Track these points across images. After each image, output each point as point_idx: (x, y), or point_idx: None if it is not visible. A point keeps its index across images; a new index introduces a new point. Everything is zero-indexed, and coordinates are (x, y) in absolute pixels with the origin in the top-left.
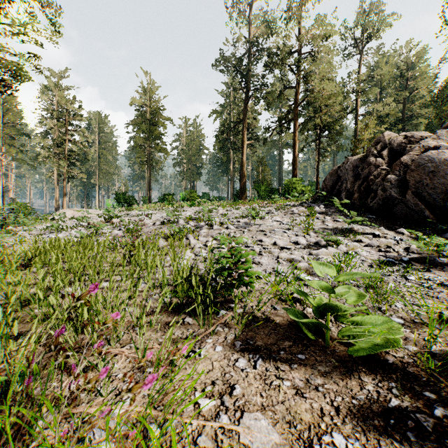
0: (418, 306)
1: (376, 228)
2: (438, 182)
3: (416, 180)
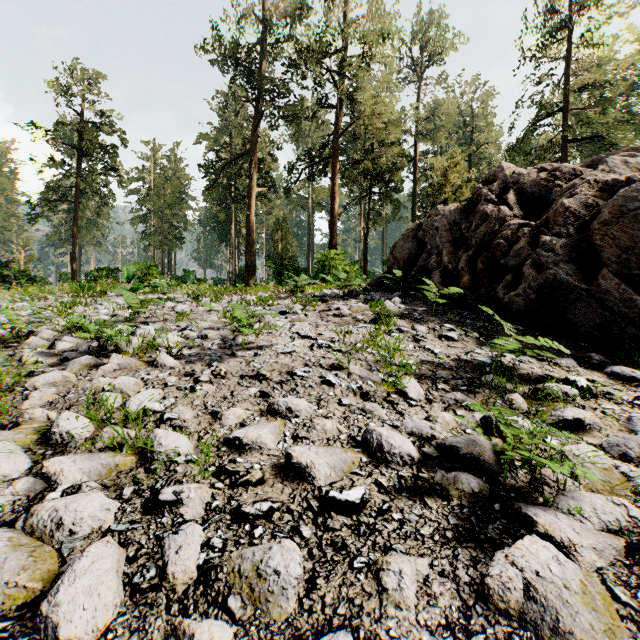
0: None
1: (553, 362)
2: None
3: (620, 246)
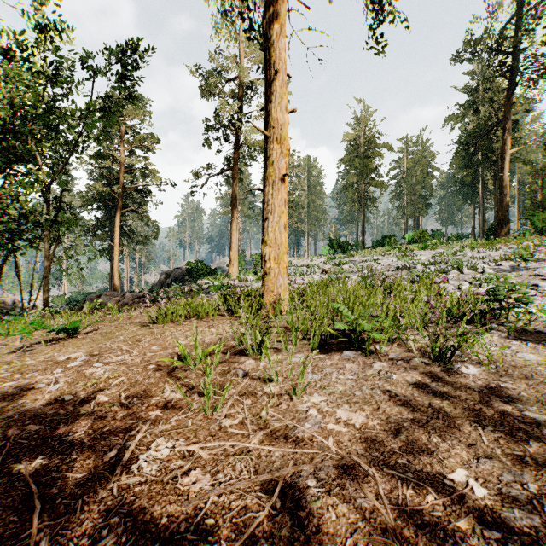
0: None
1: None
2: None
3: None
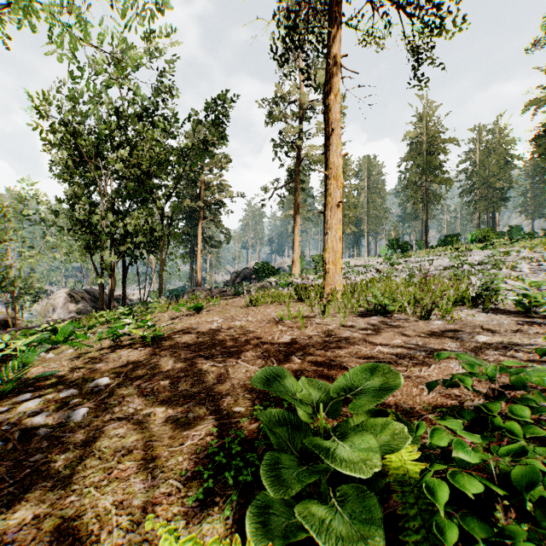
0: None
1: None
2: None
3: None
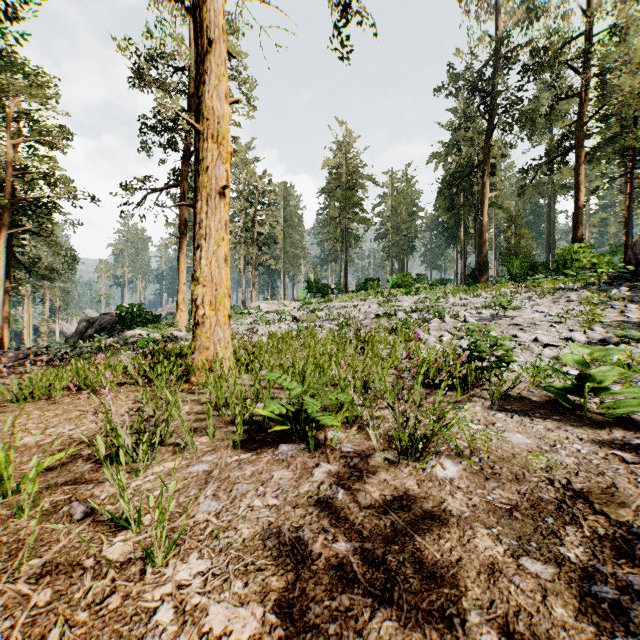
0: None
1: None
2: None
3: None
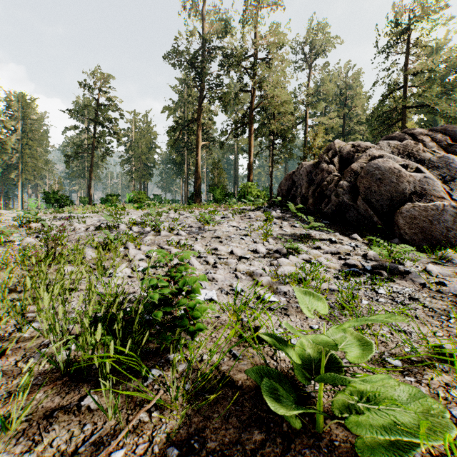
0: (405, 333)
1: (331, 234)
2: (385, 189)
3: (365, 187)
